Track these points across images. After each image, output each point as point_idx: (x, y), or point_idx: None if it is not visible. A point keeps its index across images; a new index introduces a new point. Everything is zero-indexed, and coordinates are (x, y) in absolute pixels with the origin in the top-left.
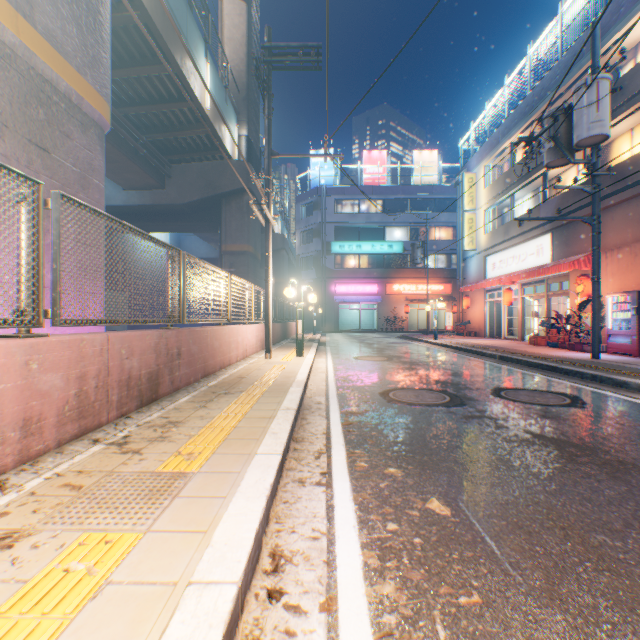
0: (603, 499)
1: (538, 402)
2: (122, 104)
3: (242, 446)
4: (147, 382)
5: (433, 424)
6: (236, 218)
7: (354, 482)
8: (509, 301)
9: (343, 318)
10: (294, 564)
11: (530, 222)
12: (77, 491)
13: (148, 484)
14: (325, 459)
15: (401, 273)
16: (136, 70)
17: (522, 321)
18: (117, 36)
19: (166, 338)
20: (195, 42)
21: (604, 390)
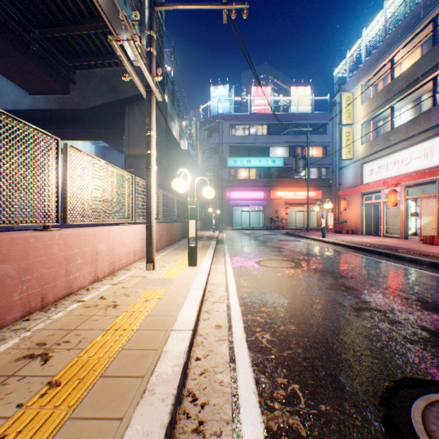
0: None
1: None
2: None
3: None
4: None
5: None
6: (138, 123)
7: None
8: (394, 202)
9: (236, 218)
10: None
11: (418, 126)
12: None
13: None
14: None
15: (282, 182)
16: None
17: (405, 220)
18: None
19: None
20: None
21: None
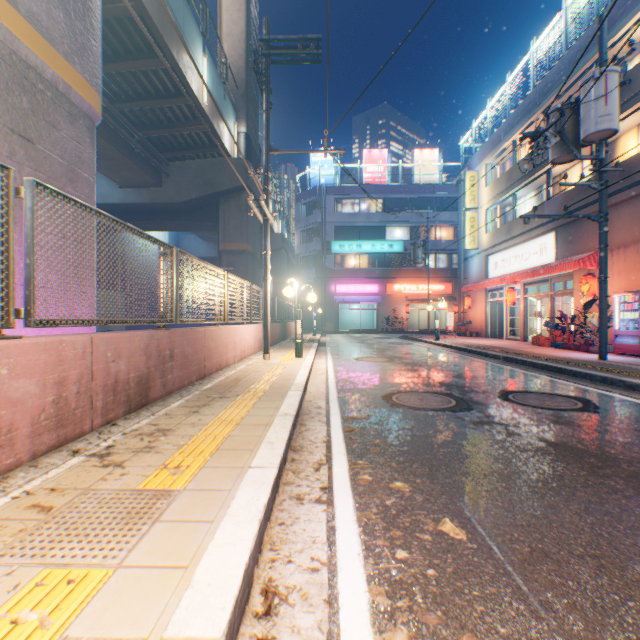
0: (635, 520)
1: (549, 406)
2: (118, 100)
3: (235, 458)
4: (136, 386)
5: (440, 431)
6: (235, 216)
7: (357, 499)
8: (512, 301)
9: (343, 318)
10: (290, 604)
11: (533, 221)
12: (45, 514)
13: (127, 505)
14: (325, 471)
15: (402, 273)
16: (131, 64)
17: (525, 321)
18: (111, 28)
19: (157, 339)
20: (192, 36)
21: (616, 393)
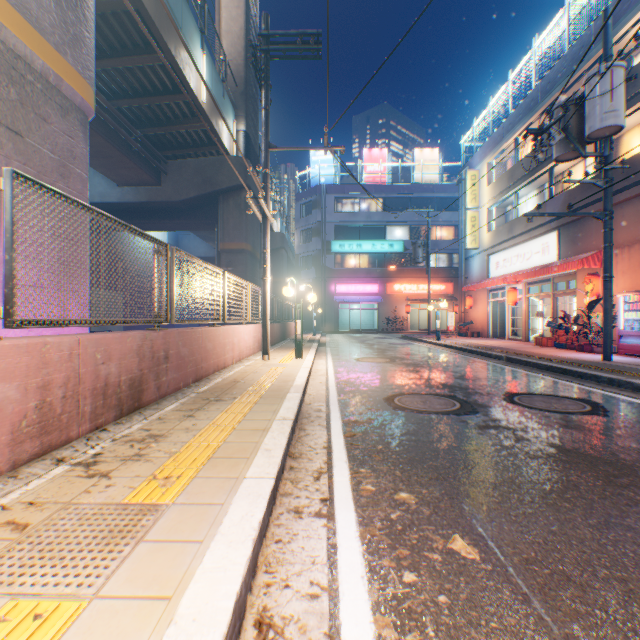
0: None
1: (556, 409)
2: (115, 96)
3: (229, 467)
4: (128, 389)
5: (445, 436)
6: (234, 215)
7: (360, 512)
8: (514, 301)
9: (343, 318)
10: (286, 639)
11: (535, 220)
12: (19, 532)
13: (109, 522)
14: (326, 481)
15: (402, 272)
16: (128, 60)
17: (527, 321)
18: (108, 23)
19: (151, 340)
20: (190, 32)
21: (624, 395)
